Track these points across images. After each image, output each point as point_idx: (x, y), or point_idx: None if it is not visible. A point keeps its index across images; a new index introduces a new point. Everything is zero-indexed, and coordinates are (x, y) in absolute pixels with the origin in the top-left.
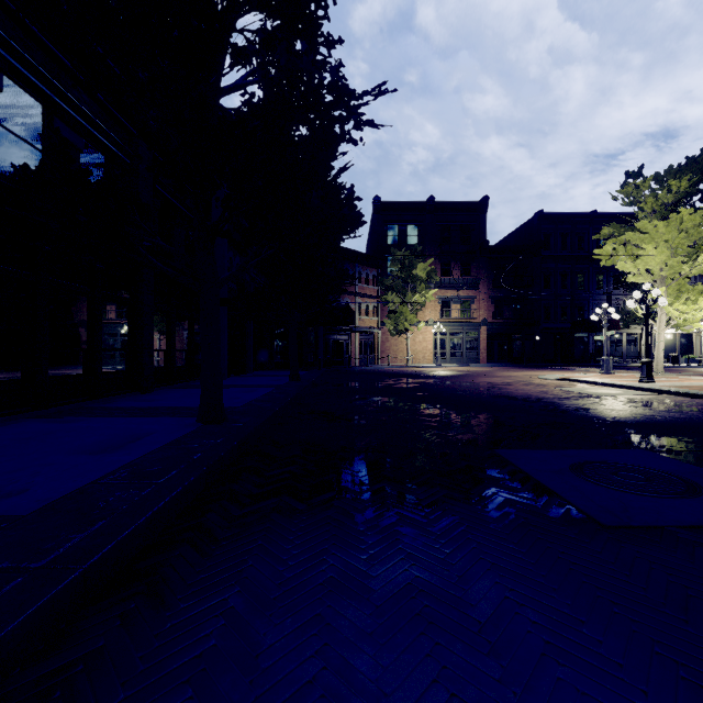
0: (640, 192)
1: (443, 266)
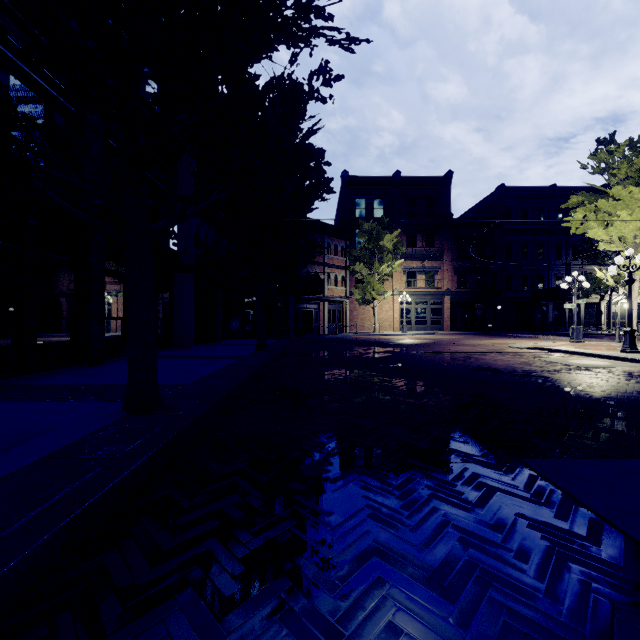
0: (613, 159)
1: (408, 238)
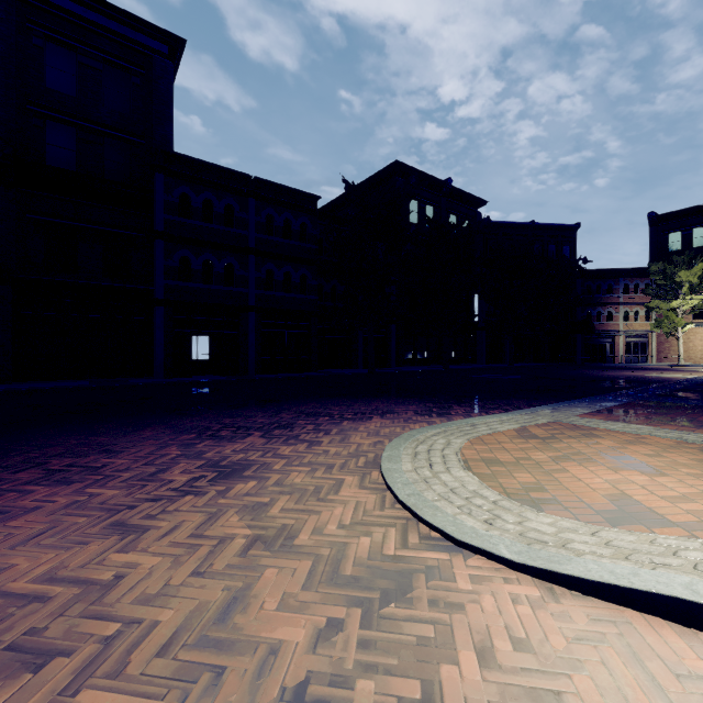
0: None
1: None
